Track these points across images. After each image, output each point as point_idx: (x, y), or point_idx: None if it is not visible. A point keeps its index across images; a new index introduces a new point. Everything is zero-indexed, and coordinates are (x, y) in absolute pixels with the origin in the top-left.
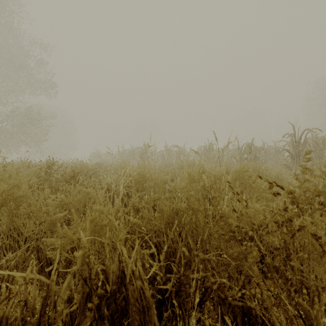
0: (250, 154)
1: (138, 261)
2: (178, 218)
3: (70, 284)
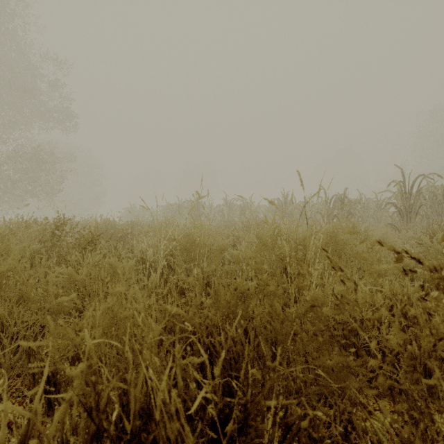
0: (342, 209)
1: (178, 379)
2: (242, 307)
3: (64, 420)
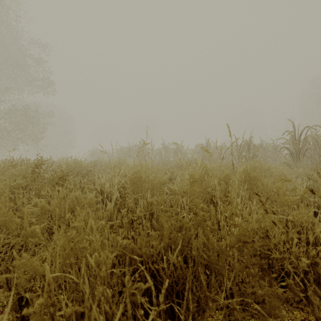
0: (248, 151)
1: (128, 308)
2: (182, 238)
3: None
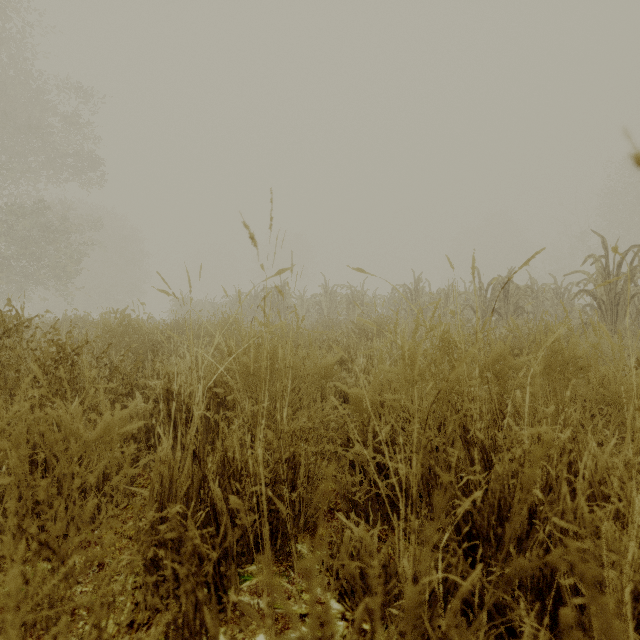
0: (505, 300)
1: None
2: None
3: None
